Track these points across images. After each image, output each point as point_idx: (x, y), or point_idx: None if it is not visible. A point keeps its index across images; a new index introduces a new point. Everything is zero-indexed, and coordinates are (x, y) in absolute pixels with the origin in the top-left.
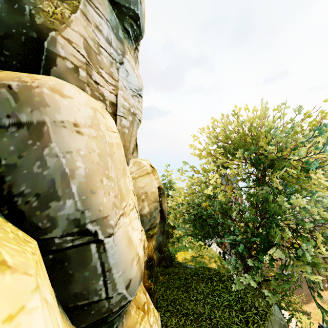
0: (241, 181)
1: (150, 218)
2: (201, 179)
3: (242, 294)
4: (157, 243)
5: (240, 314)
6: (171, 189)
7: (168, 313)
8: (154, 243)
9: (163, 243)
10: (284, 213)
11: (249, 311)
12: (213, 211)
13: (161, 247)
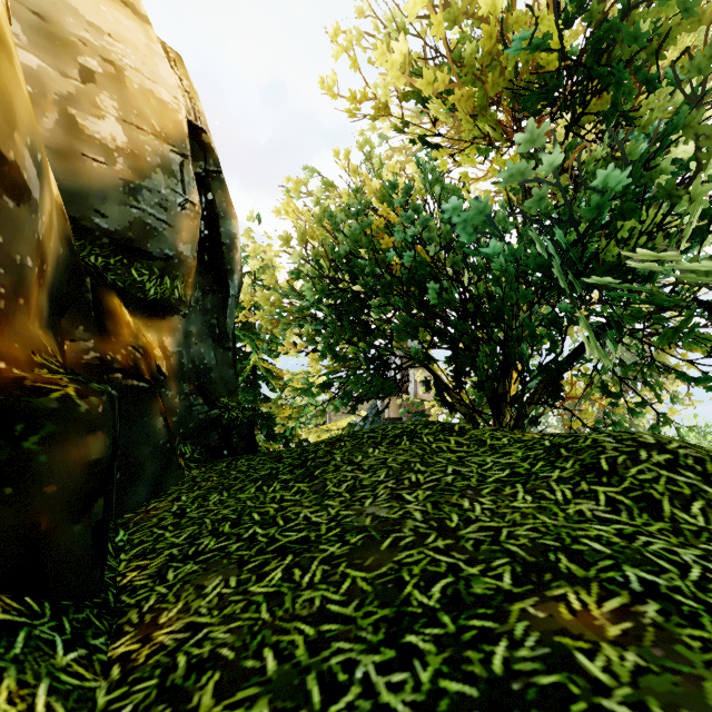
0: (504, 92)
1: (133, 180)
2: (362, 144)
3: (558, 439)
4: (190, 360)
5: (595, 486)
6: (265, 286)
7: (189, 566)
8: (172, 350)
9: (220, 381)
10: (666, 153)
11: (630, 467)
12: (400, 262)
13: (212, 390)
